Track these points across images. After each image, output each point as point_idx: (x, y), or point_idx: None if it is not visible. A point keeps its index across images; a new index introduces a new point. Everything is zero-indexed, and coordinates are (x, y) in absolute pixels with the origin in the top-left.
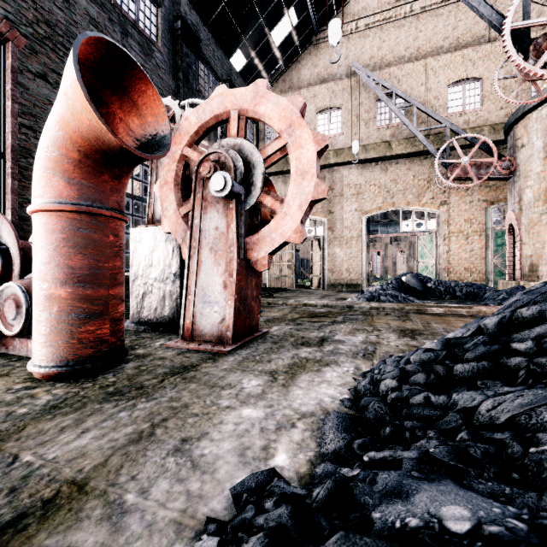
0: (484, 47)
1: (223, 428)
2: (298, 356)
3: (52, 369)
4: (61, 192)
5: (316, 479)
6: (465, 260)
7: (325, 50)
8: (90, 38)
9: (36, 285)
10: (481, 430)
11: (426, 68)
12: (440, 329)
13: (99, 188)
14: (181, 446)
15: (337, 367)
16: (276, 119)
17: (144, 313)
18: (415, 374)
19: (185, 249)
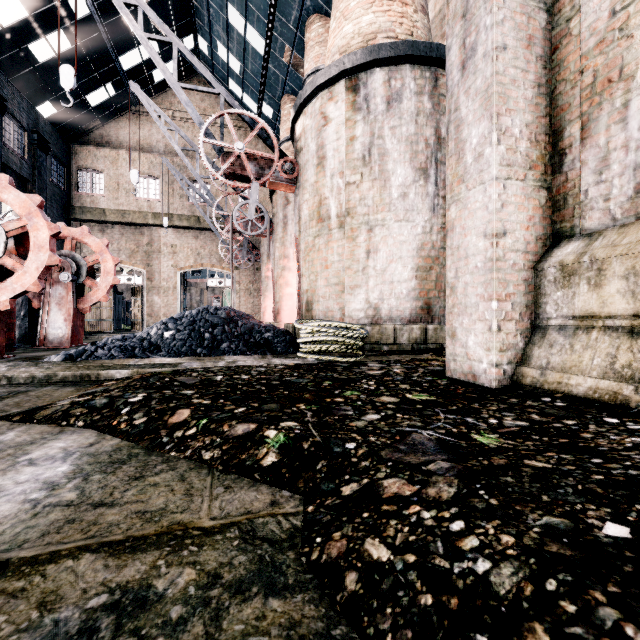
0: None
1: None
2: None
3: None
4: None
5: None
6: (249, 309)
7: (144, 123)
8: None
9: None
10: None
11: None
12: None
13: None
14: None
15: None
16: (94, 247)
17: None
18: None
19: (36, 302)
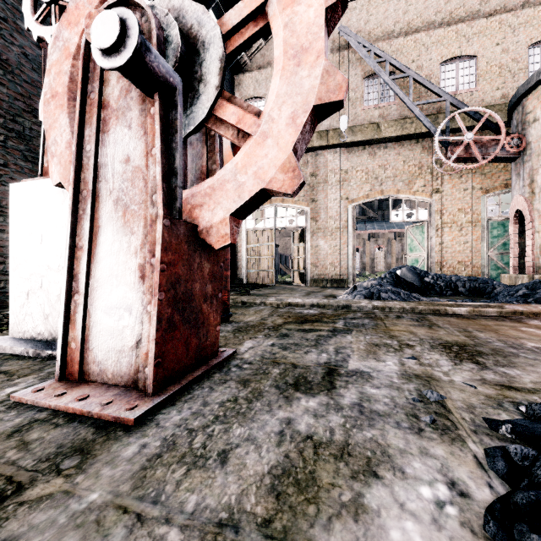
0: (479, 22)
1: None
2: (293, 431)
3: None
4: None
5: None
6: (459, 253)
7: None
8: None
9: None
10: None
11: (417, 44)
12: (497, 342)
13: None
14: None
15: (401, 486)
16: None
17: (30, 323)
18: None
19: None
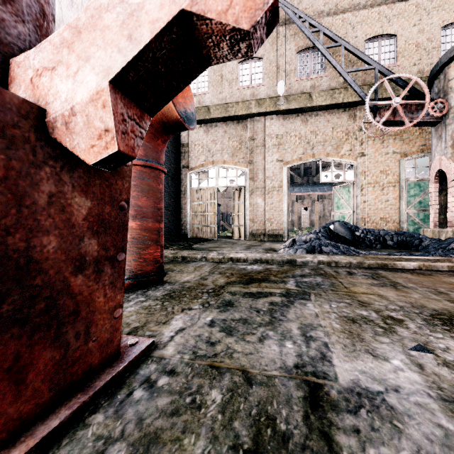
0: (398, 5)
1: None
2: None
3: None
4: None
5: None
6: (381, 210)
7: None
8: None
9: None
10: None
11: (344, 23)
12: None
13: None
14: None
15: None
16: None
17: None
18: None
19: None
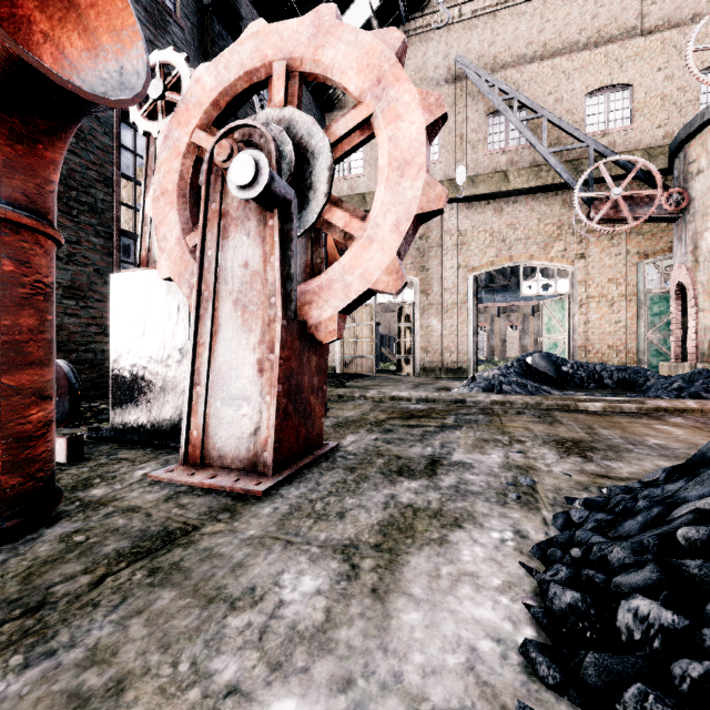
0: (635, 42)
1: None
2: (396, 502)
3: None
4: None
5: None
6: (609, 334)
7: (416, 46)
8: None
9: None
10: None
11: (555, 71)
12: (617, 439)
13: None
14: None
15: (478, 532)
16: (353, 71)
17: (132, 414)
18: None
19: None
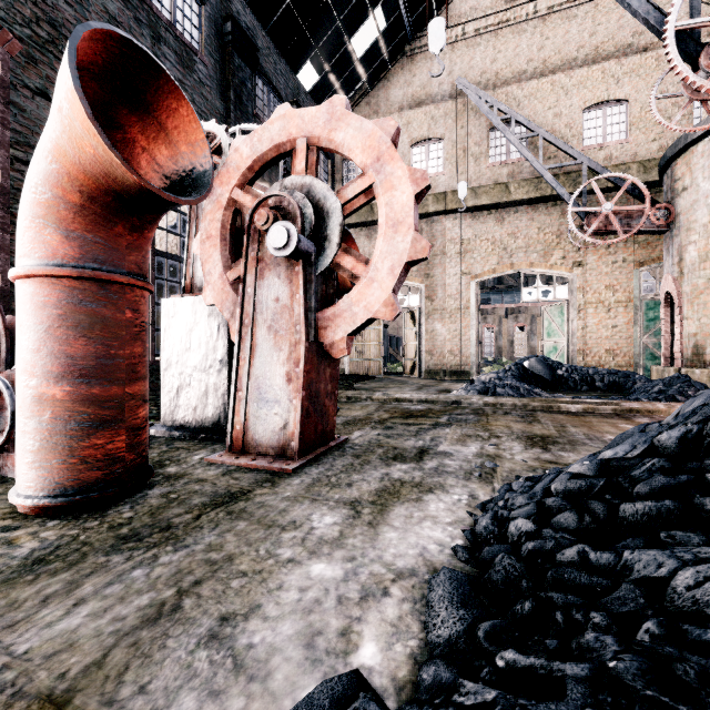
0: (631, 59)
1: (283, 597)
2: (390, 477)
3: (42, 501)
4: (56, 250)
5: (424, 692)
6: (606, 339)
7: (422, 64)
8: (95, 30)
9: (20, 380)
10: (681, 621)
11: (554, 87)
12: (580, 435)
13: (111, 244)
14: (219, 630)
15: (444, 495)
16: (359, 149)
17: (180, 413)
18: (561, 513)
19: (235, 328)
